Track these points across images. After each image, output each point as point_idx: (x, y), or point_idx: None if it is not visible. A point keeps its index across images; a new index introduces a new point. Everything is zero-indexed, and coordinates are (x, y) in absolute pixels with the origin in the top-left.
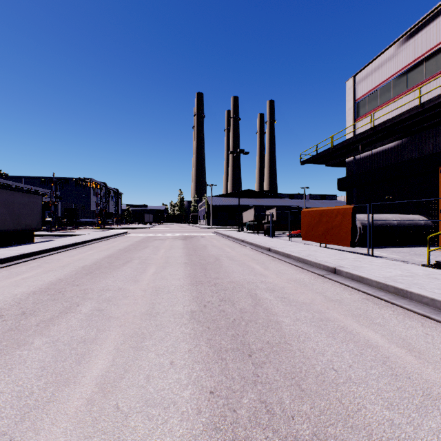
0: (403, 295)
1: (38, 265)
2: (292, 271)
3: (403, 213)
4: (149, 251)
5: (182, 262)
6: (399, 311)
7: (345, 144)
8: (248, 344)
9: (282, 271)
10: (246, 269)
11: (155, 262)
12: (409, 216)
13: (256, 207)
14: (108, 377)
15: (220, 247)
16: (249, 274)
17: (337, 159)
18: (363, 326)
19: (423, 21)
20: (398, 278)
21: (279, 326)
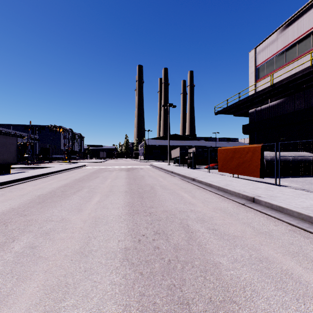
0: None
1: (1, 194)
2: (215, 199)
3: (294, 150)
4: (98, 180)
5: (124, 190)
6: None
7: (250, 98)
8: (187, 305)
9: (207, 199)
10: (176, 198)
11: (101, 191)
12: (301, 153)
13: (181, 147)
14: None
15: (155, 177)
16: (180, 203)
17: (242, 110)
18: (308, 271)
19: (310, 3)
20: None
21: (218, 270)
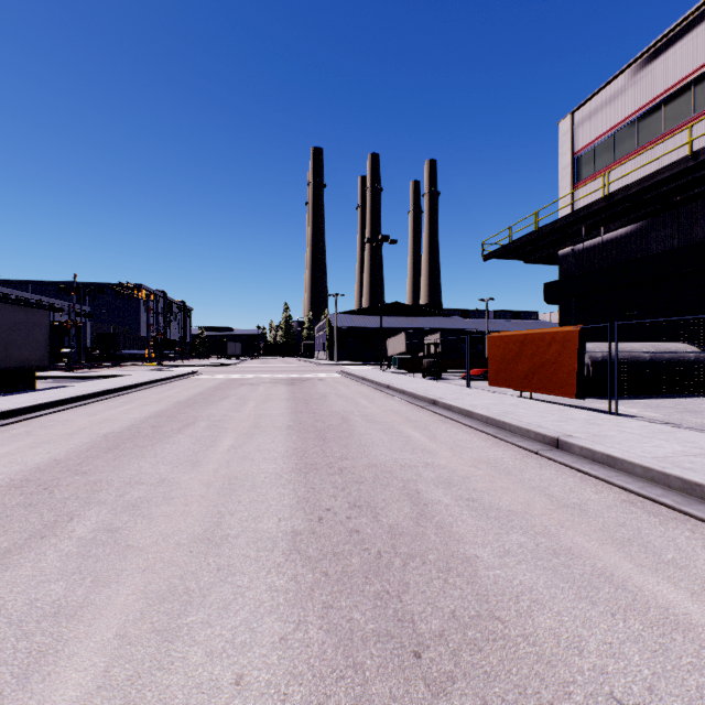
0: (702, 496)
1: (26, 432)
2: (479, 442)
3: (656, 340)
4: (228, 404)
5: (284, 425)
6: (703, 532)
7: (559, 225)
8: (411, 622)
9: (462, 442)
10: (396, 440)
11: (235, 426)
12: (669, 345)
13: (409, 331)
14: None
15: (351, 398)
16: (403, 449)
17: (543, 251)
18: (645, 570)
19: (691, 16)
20: (682, 460)
21: (472, 569)
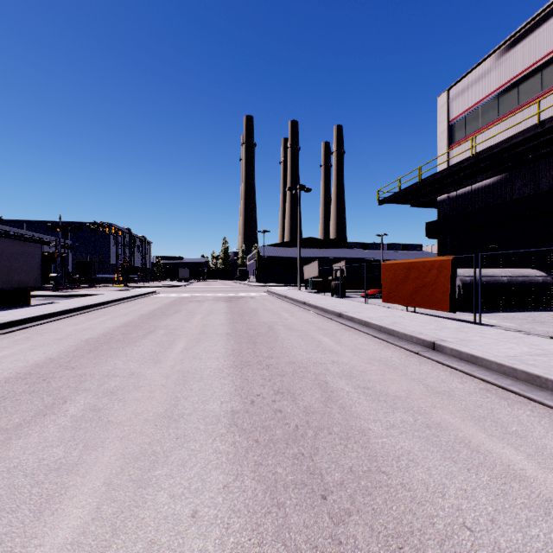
0: (540, 385)
1: (26, 338)
2: (374, 345)
3: (513, 267)
4: (180, 317)
5: (224, 332)
6: (540, 411)
7: (437, 177)
8: (319, 474)
9: (360, 345)
10: (310, 343)
11: (187, 333)
12: (523, 271)
13: (321, 260)
14: (81, 548)
15: (275, 312)
16: (315, 351)
17: (425, 197)
18: (494, 439)
19: (540, 15)
20: (527, 358)
21: (365, 438)
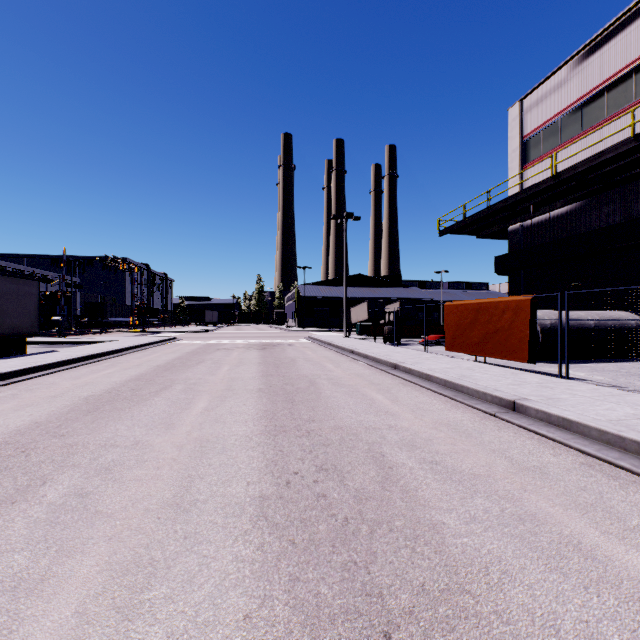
0: None
1: (12, 395)
2: (439, 405)
3: (600, 308)
4: (203, 368)
5: (255, 388)
6: None
7: (510, 202)
8: (380, 596)
9: (422, 405)
10: (361, 402)
11: (209, 389)
12: (612, 313)
13: (371, 301)
14: None
15: (318, 362)
16: (367, 412)
17: (494, 227)
18: (612, 538)
19: (632, 10)
20: (636, 423)
21: (439, 537)
